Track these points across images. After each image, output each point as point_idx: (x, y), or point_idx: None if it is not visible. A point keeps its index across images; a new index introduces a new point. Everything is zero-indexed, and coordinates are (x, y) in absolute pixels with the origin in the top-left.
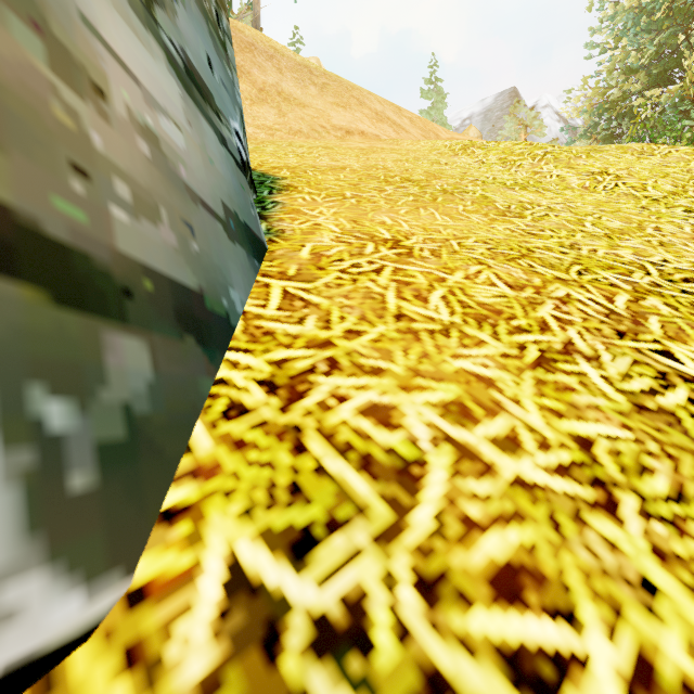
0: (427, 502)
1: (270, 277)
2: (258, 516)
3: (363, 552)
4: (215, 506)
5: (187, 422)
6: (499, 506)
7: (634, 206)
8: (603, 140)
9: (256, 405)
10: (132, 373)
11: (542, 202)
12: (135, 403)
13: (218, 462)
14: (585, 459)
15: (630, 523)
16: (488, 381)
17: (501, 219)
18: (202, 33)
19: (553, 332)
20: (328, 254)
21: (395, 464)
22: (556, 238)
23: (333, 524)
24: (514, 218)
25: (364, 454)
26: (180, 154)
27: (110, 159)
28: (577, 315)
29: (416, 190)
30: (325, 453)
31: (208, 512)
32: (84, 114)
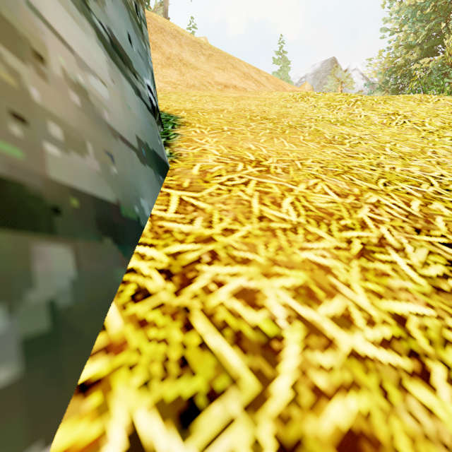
0: (285, 373)
1: (170, 188)
2: (154, 388)
3: (236, 420)
4: (121, 379)
5: (103, 306)
6: (340, 377)
7: (417, 136)
8: (392, 91)
9: (156, 289)
10: (58, 274)
11: (356, 133)
12: (58, 299)
13: (125, 339)
14: (401, 333)
15: (441, 390)
16: (326, 268)
17: (329, 146)
18: (124, 18)
19: (370, 229)
20: (211, 171)
21: (260, 340)
22: (367, 159)
23: (212, 394)
24: (338, 145)
25: (237, 331)
26: (105, 103)
27: (46, 108)
28: (386, 216)
29: (271, 125)
30: (207, 330)
31: (115, 384)
32: (24, 74)
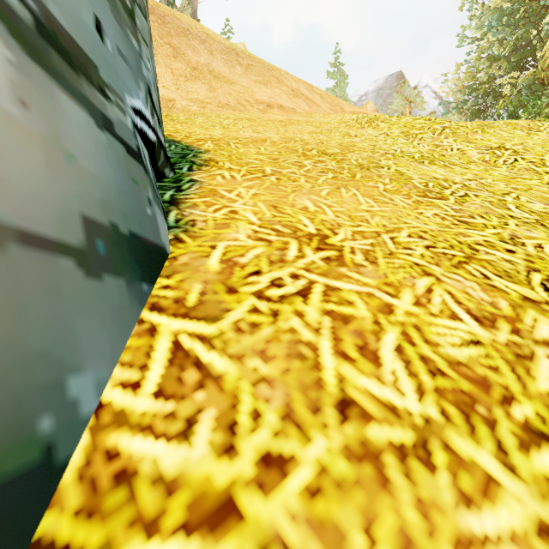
0: None
1: (161, 310)
2: None
3: None
4: None
5: None
6: None
7: (541, 182)
8: (471, 114)
9: None
10: None
11: (455, 178)
12: None
13: None
14: None
15: None
16: None
17: (425, 201)
18: None
19: None
20: (242, 261)
21: None
22: (491, 227)
23: None
24: (437, 200)
25: None
26: None
27: None
28: None
29: (334, 165)
30: None
31: None
32: None
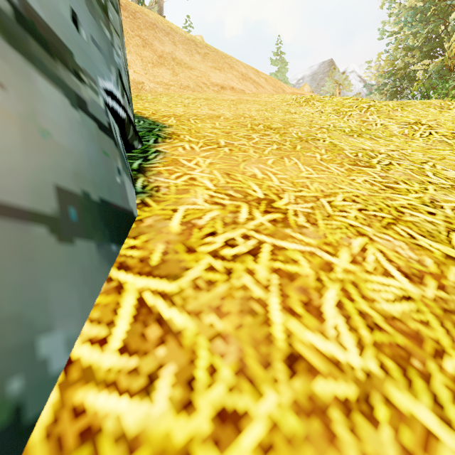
0: None
1: (128, 268)
2: None
3: None
4: None
5: None
6: None
7: (452, 153)
8: (390, 94)
9: None
10: None
11: (380, 149)
12: None
13: None
14: None
15: None
16: None
17: (356, 169)
18: None
19: None
20: (200, 223)
21: None
22: (413, 192)
23: None
24: (366, 168)
25: None
26: None
27: None
28: None
29: (278, 137)
30: None
31: None
32: None
